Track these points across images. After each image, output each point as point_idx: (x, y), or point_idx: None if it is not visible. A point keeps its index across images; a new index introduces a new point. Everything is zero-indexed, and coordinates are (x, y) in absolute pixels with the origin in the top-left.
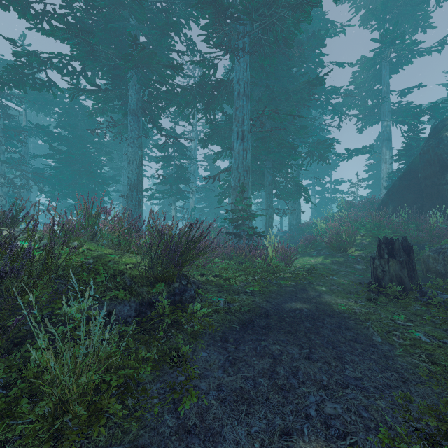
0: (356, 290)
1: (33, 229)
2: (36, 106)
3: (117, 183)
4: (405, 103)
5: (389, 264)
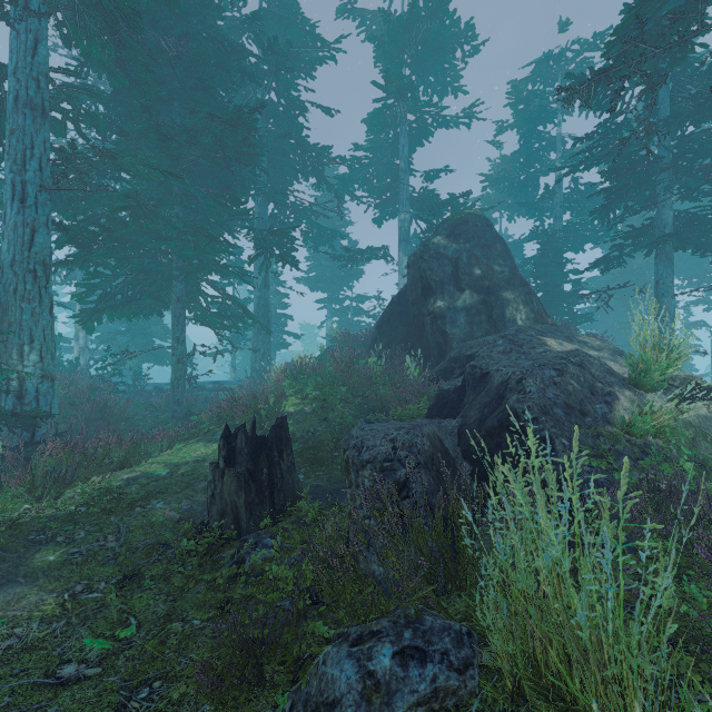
0: (157, 540)
1: None
2: None
3: None
4: (427, 191)
5: (224, 479)
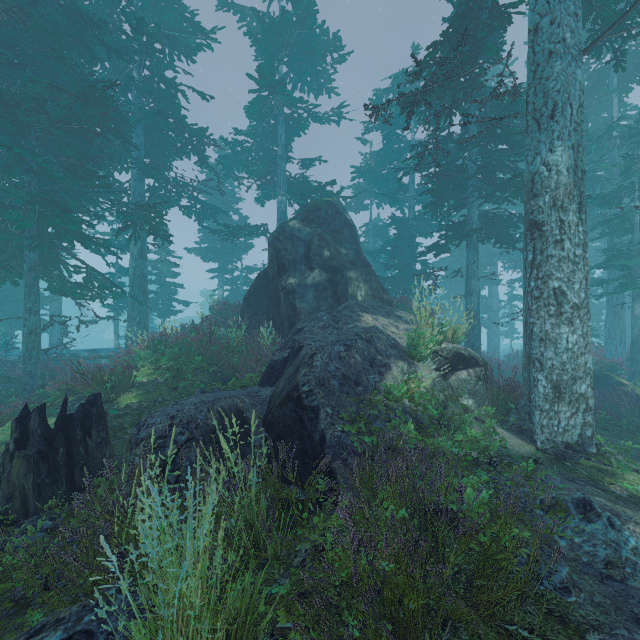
0: None
1: None
2: None
3: None
4: (302, 177)
5: (13, 463)
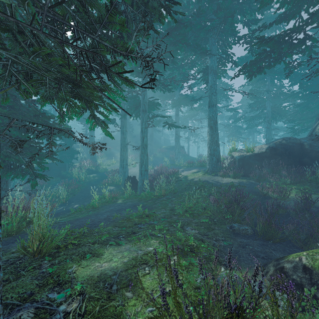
0: None
1: None
2: None
3: None
4: None
5: None
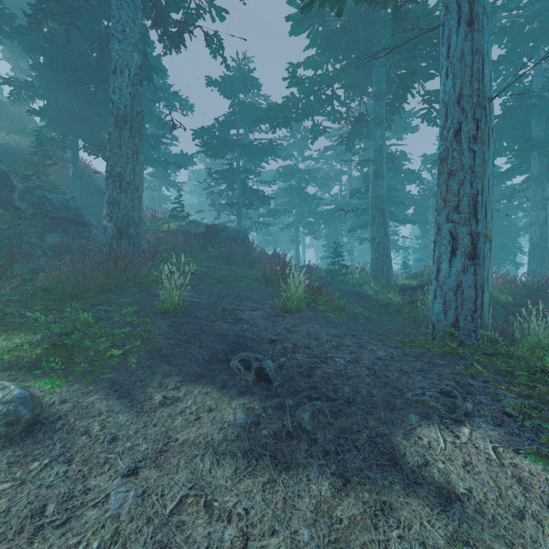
0: None
1: None
2: None
3: None
4: None
5: None
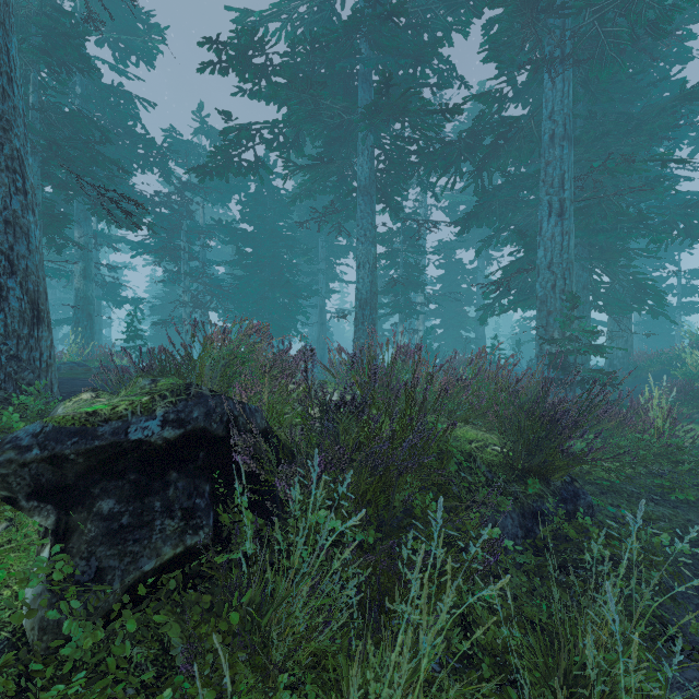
0: None
1: (368, 389)
2: (212, 196)
3: (315, 294)
4: None
5: None
